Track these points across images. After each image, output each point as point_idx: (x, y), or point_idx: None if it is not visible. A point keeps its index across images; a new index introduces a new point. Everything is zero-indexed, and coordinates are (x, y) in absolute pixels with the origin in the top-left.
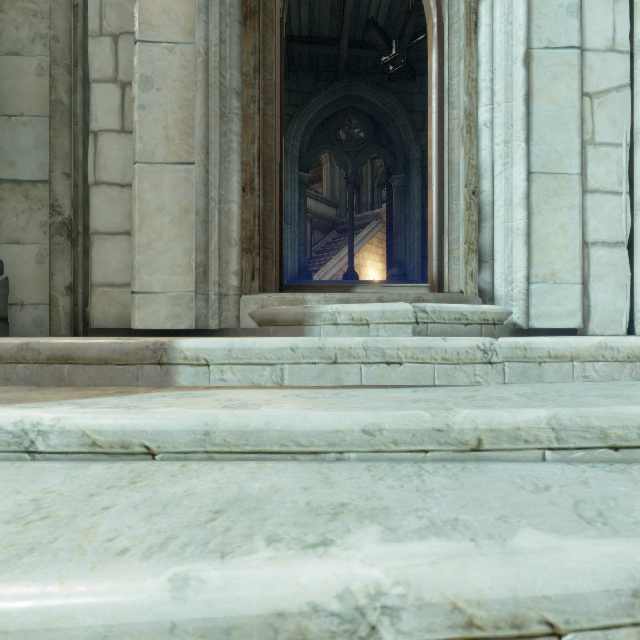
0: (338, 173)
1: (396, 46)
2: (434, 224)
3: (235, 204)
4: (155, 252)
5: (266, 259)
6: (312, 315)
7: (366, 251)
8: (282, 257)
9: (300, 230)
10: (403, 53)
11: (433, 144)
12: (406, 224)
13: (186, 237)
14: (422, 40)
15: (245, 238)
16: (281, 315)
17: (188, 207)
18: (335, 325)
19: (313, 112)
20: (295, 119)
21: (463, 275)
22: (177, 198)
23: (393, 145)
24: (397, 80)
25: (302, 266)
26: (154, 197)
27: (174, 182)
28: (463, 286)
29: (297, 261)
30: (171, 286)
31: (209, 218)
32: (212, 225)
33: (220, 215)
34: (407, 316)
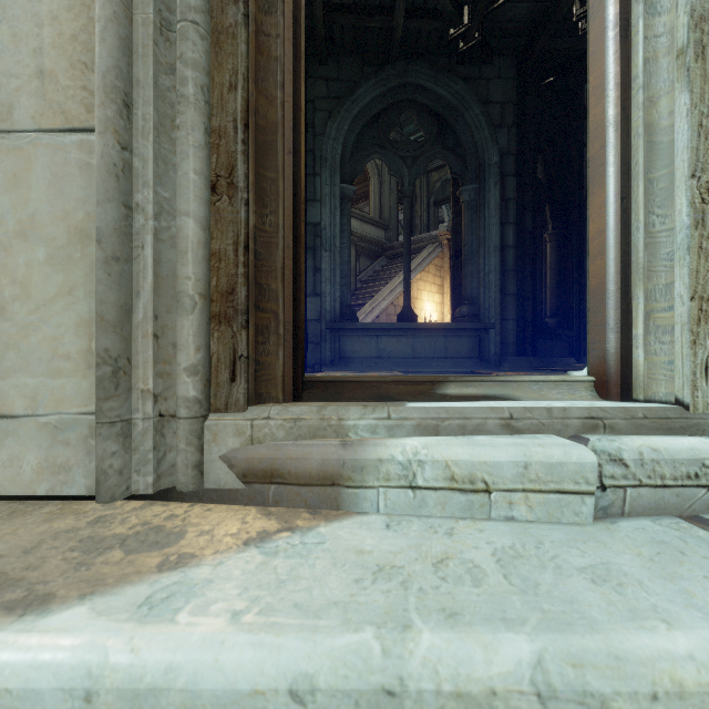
0: (388, 189)
1: (469, 13)
2: (609, 257)
3: (191, 219)
4: (14, 326)
5: (264, 333)
6: (359, 465)
7: (421, 281)
8: (298, 326)
9: (342, 258)
10: (478, 22)
11: (607, 92)
12: (480, 249)
13: (81, 293)
14: (504, 5)
15: (216, 292)
16: (291, 462)
17: (86, 226)
18: (411, 489)
19: (359, 106)
20: (335, 115)
21: (686, 368)
22: (62, 207)
23: (462, 147)
24: (468, 62)
25: (344, 304)
26: (12, 205)
27: (55, 172)
28: (686, 391)
29: (338, 298)
30: (48, 401)
31: (132, 250)
32: (138, 266)
33: (159, 243)
34: (583, 477)
